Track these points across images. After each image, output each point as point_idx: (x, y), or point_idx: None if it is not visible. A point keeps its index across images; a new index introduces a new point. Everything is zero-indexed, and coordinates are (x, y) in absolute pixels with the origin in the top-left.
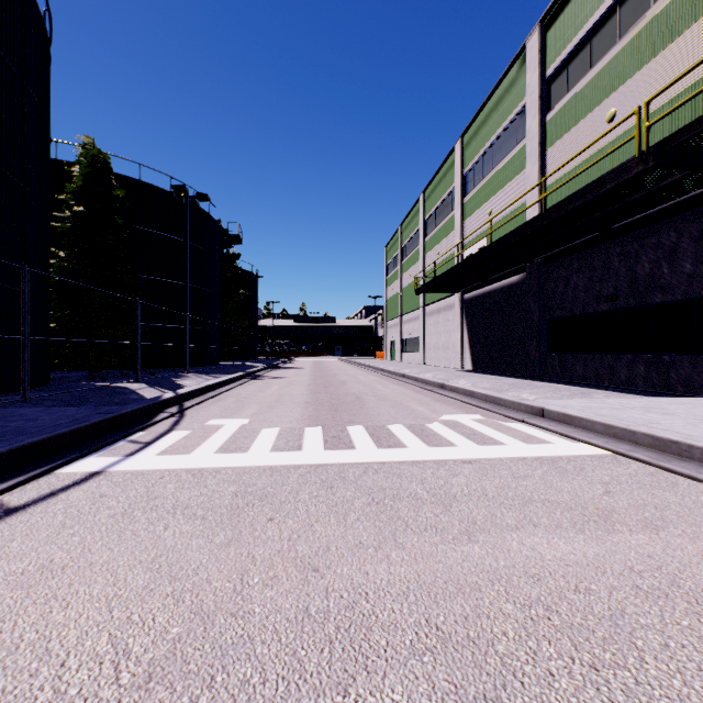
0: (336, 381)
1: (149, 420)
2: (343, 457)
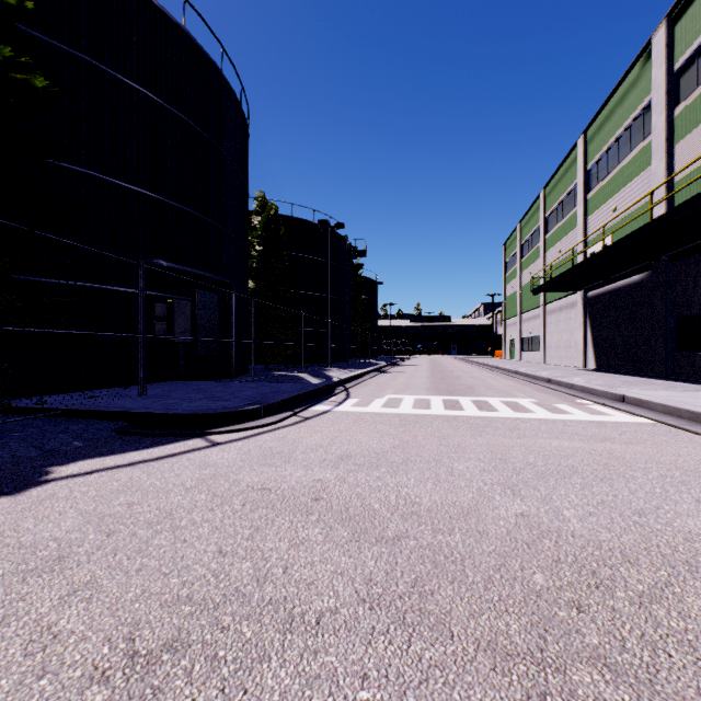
0: (452, 376)
1: (333, 392)
2: (456, 413)
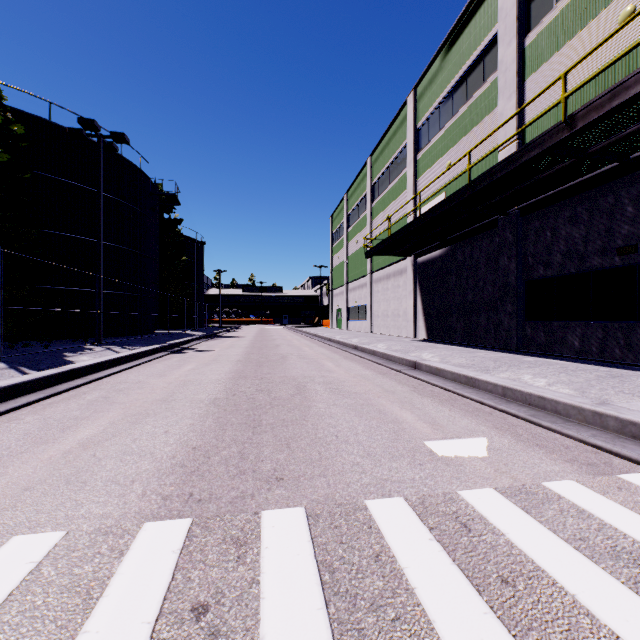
0: (275, 356)
1: None
2: None
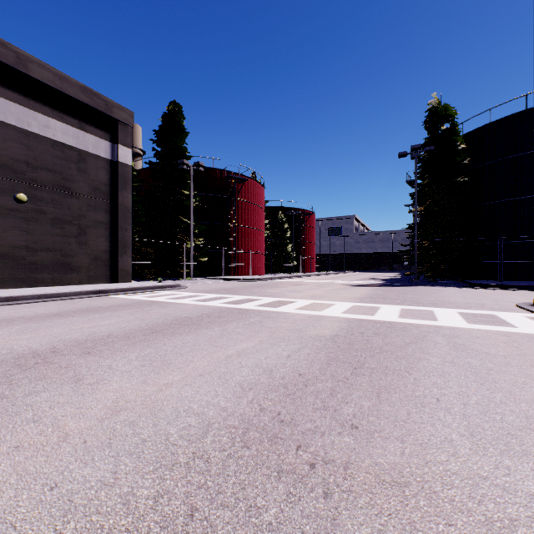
0: None
1: None
2: None
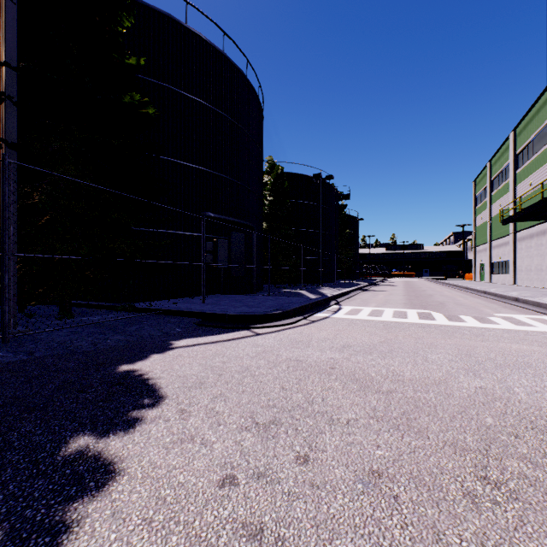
0: (424, 294)
1: (328, 304)
2: (429, 322)
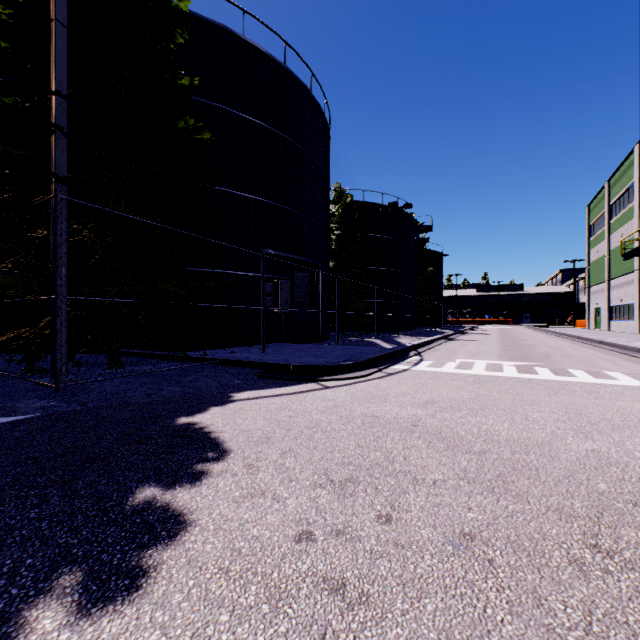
0: (524, 344)
1: (407, 355)
2: (530, 376)
